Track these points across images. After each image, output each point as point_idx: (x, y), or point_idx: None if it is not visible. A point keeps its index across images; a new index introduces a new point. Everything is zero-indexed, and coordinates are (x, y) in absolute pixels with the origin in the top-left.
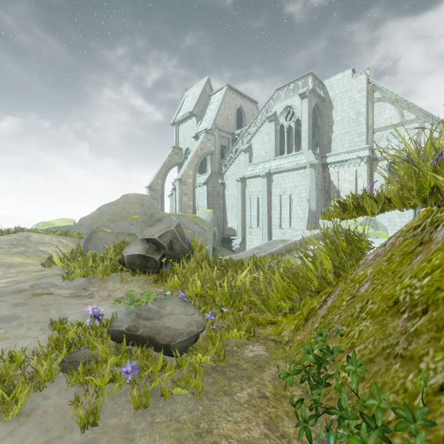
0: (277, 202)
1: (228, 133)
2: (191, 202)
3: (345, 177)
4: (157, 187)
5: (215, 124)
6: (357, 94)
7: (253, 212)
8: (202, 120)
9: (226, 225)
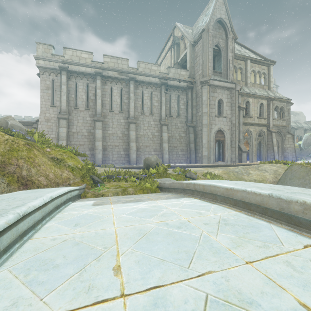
0: None
1: None
2: None
3: None
4: None
5: None
6: None
7: None
8: None
9: None
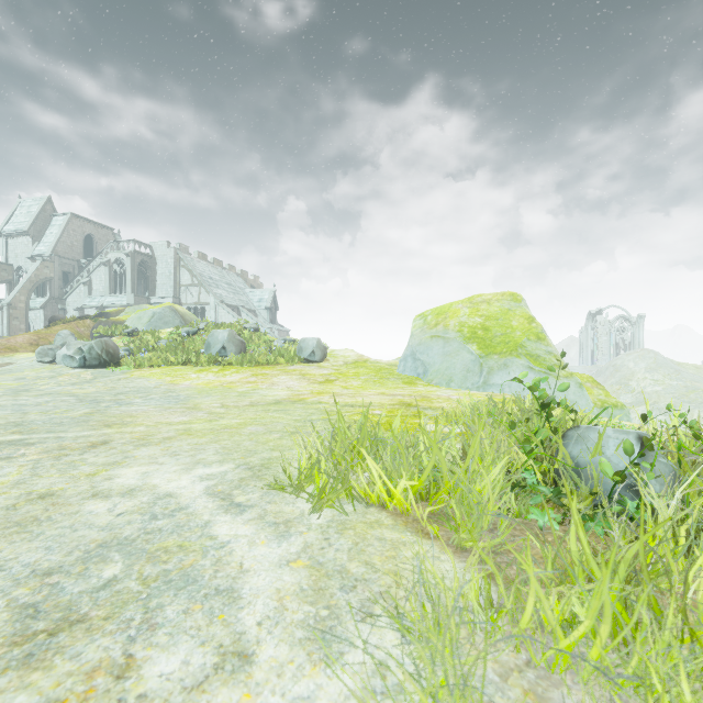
0: None
1: (73, 260)
2: (24, 326)
3: None
4: None
5: (55, 251)
6: (170, 260)
7: None
8: (41, 241)
9: None
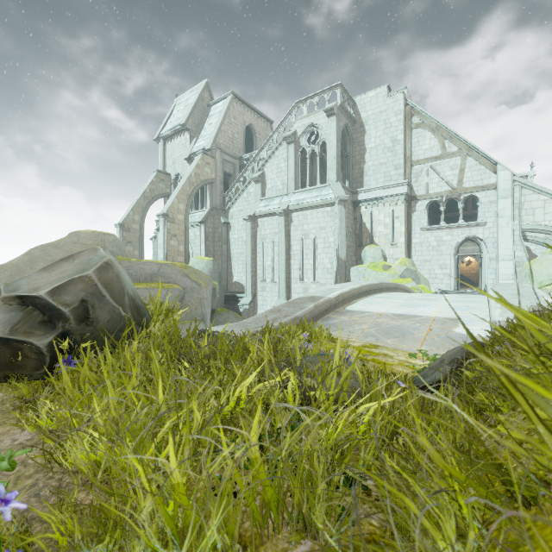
0: (298, 249)
1: (234, 157)
2: (182, 248)
3: (380, 218)
4: (132, 226)
5: (216, 143)
6: (393, 117)
7: (267, 261)
8: (199, 137)
9: (231, 279)
